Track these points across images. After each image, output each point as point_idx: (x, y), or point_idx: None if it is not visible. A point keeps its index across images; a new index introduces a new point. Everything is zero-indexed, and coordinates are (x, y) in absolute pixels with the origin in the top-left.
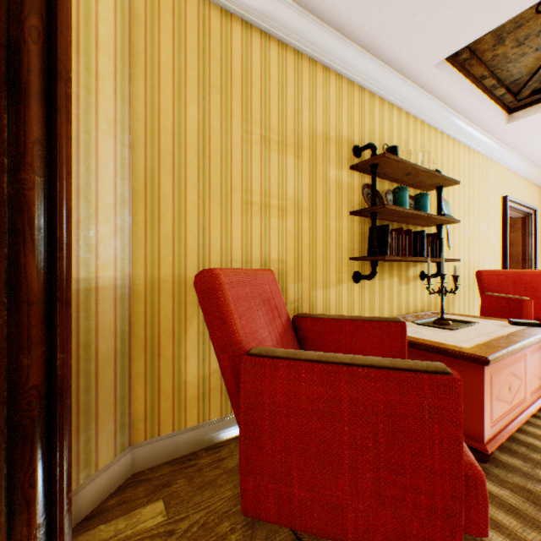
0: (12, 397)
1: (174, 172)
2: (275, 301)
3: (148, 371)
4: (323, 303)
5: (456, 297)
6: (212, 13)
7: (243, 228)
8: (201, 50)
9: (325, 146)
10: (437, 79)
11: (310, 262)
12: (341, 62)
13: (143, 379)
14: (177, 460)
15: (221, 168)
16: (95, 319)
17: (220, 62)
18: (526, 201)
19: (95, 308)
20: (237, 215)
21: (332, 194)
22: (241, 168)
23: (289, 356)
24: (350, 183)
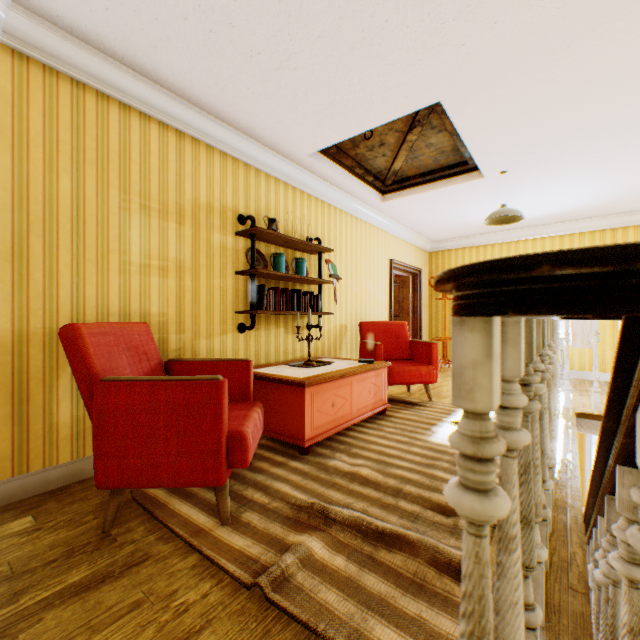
0: None
1: (46, 235)
2: (146, 348)
3: (16, 414)
4: (207, 350)
5: (344, 345)
6: (88, 95)
7: (122, 286)
8: (76, 127)
9: (209, 215)
10: (315, 165)
11: (194, 315)
12: (225, 144)
13: (10, 421)
14: (48, 492)
15: (97, 233)
16: None
17: (96, 139)
18: (413, 263)
19: None
20: (115, 274)
21: (217, 256)
22: (119, 233)
23: (130, 379)
24: (236, 246)
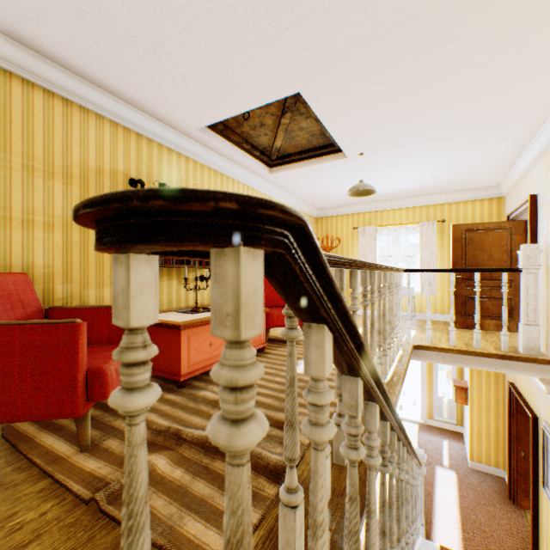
0: None
1: None
2: (23, 297)
3: None
4: (97, 299)
5: None
6: None
7: (2, 239)
8: None
9: (99, 177)
10: (205, 139)
11: (82, 267)
12: (116, 114)
13: None
14: None
15: None
16: None
17: None
18: None
19: None
20: None
21: None
22: None
23: None
24: None
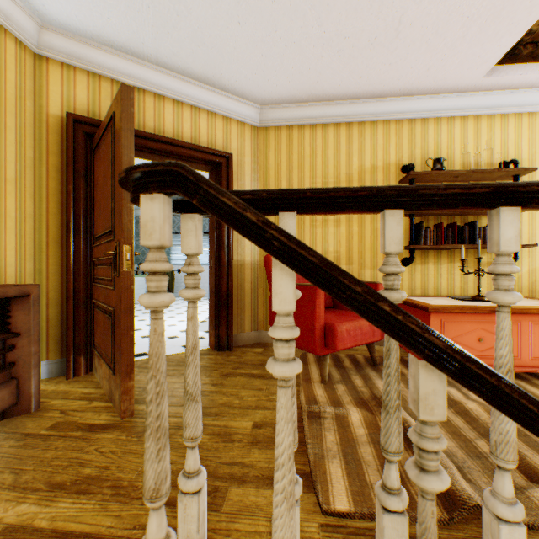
0: (219, 292)
1: None
2: None
3: (264, 301)
4: (370, 279)
5: None
6: (293, 131)
7: (311, 235)
8: (288, 151)
9: (372, 174)
10: (500, 80)
11: (359, 252)
12: (386, 113)
13: (262, 304)
14: None
15: None
16: (244, 275)
17: (297, 153)
18: None
19: (243, 271)
20: (307, 228)
21: None
22: None
23: None
24: None
